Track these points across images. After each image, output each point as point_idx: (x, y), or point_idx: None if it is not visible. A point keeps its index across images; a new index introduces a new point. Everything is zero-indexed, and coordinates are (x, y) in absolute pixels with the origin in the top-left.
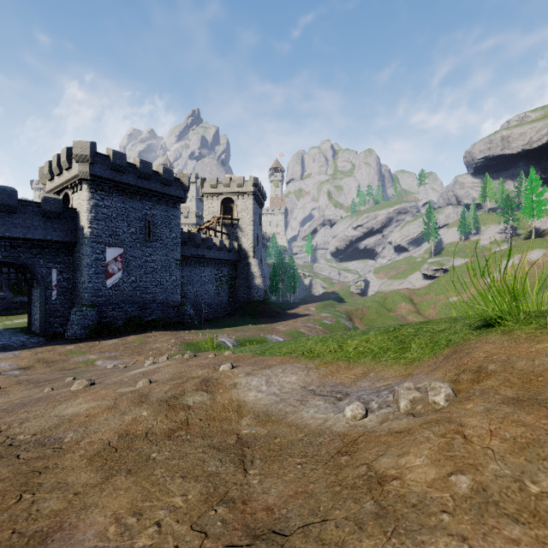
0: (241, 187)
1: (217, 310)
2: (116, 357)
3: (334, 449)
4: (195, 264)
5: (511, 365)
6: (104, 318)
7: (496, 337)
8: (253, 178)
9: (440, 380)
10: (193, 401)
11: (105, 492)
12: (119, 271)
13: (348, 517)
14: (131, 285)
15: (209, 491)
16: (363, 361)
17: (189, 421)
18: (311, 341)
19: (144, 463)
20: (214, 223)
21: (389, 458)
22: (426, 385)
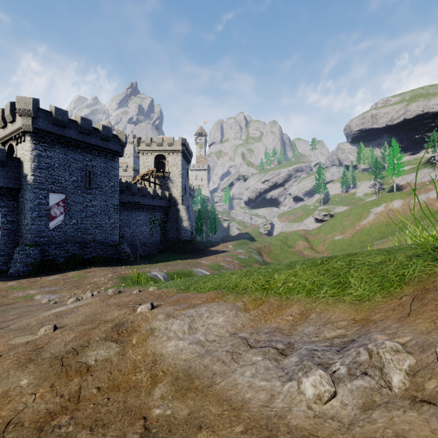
0: (172, 146)
1: (150, 248)
2: (55, 291)
3: None
4: (132, 209)
5: None
6: (46, 256)
7: None
8: (181, 139)
9: None
10: (95, 358)
11: None
12: (61, 214)
13: None
14: (72, 227)
15: None
16: (297, 299)
17: (82, 394)
18: (235, 275)
19: None
20: (148, 175)
21: None
22: (437, 351)
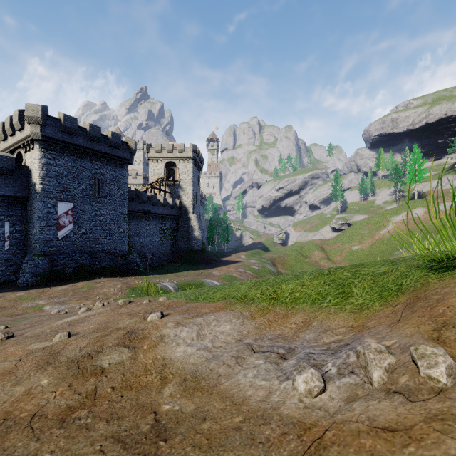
0: (182, 153)
1: (161, 258)
2: (64, 302)
3: None
4: (141, 218)
5: None
6: (55, 266)
7: None
8: (192, 145)
9: (419, 339)
10: (109, 361)
11: None
12: (70, 223)
13: None
14: (81, 236)
15: None
16: (302, 308)
17: (97, 392)
18: (244, 285)
19: None
20: (158, 183)
21: None
22: (411, 350)
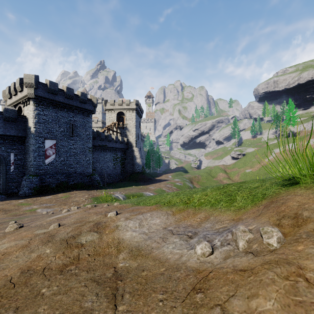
0: (129, 106)
1: (114, 177)
2: (50, 207)
3: (189, 286)
4: (101, 150)
5: None
6: (43, 182)
7: (301, 191)
8: (135, 100)
9: (267, 224)
10: (85, 240)
11: None
12: (53, 154)
13: None
14: (61, 163)
15: None
16: (204, 209)
17: (80, 257)
18: (169, 195)
19: (32, 300)
20: (112, 127)
21: (239, 299)
22: (260, 229)
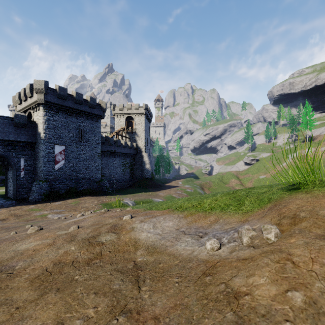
0: (138, 110)
1: (123, 183)
2: (60, 212)
3: (200, 272)
4: (110, 156)
5: (316, 213)
6: (53, 188)
7: (302, 195)
8: (144, 105)
9: (269, 223)
10: (105, 239)
11: (39, 306)
12: (62, 159)
13: (214, 324)
14: (70, 168)
15: (113, 303)
16: (214, 212)
17: (102, 253)
18: (181, 200)
19: (69, 283)
20: (121, 132)
21: (240, 278)
22: (261, 227)
